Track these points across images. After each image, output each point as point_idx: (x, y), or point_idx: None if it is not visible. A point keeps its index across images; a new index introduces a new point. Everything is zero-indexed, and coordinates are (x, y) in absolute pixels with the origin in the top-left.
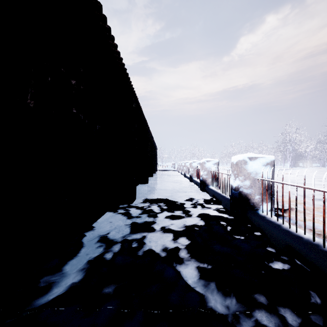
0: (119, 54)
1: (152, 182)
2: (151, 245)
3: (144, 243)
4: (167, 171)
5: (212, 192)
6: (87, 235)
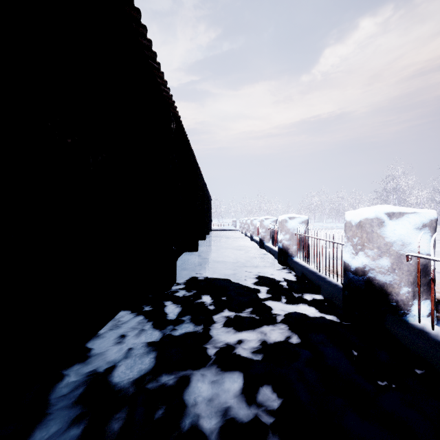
0: (139, 18)
1: (203, 249)
2: (197, 412)
3: (182, 406)
4: (225, 231)
5: (300, 268)
6: (65, 375)
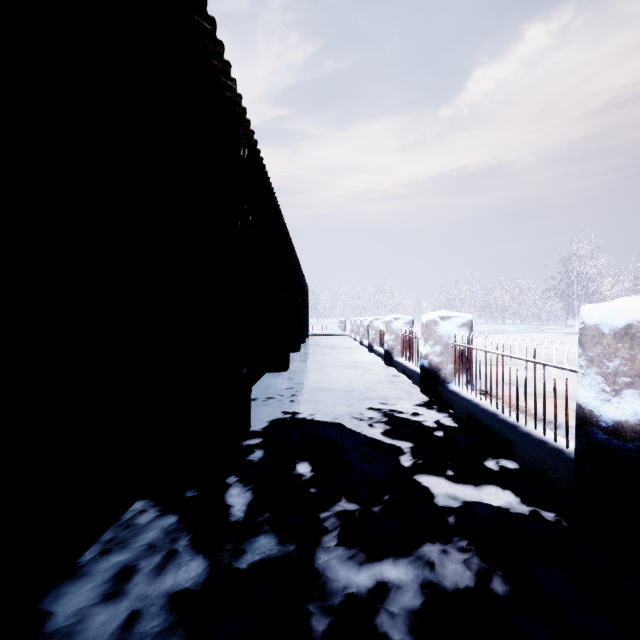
0: None
1: (297, 367)
2: None
3: None
4: (329, 337)
5: (464, 405)
6: None
